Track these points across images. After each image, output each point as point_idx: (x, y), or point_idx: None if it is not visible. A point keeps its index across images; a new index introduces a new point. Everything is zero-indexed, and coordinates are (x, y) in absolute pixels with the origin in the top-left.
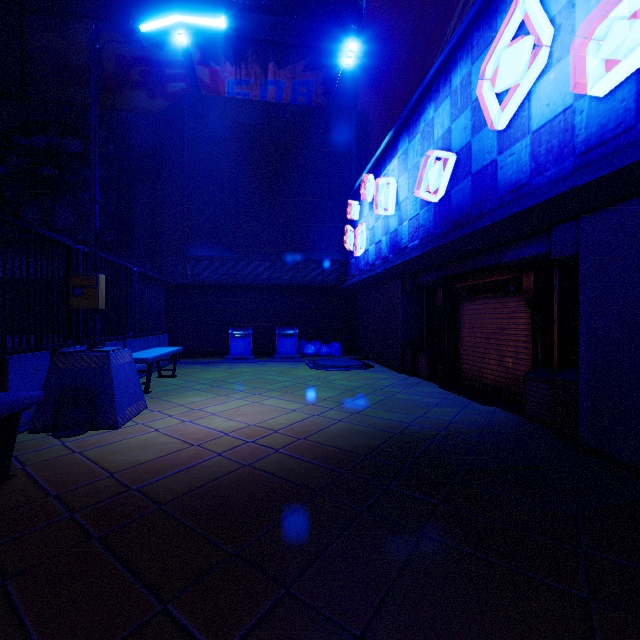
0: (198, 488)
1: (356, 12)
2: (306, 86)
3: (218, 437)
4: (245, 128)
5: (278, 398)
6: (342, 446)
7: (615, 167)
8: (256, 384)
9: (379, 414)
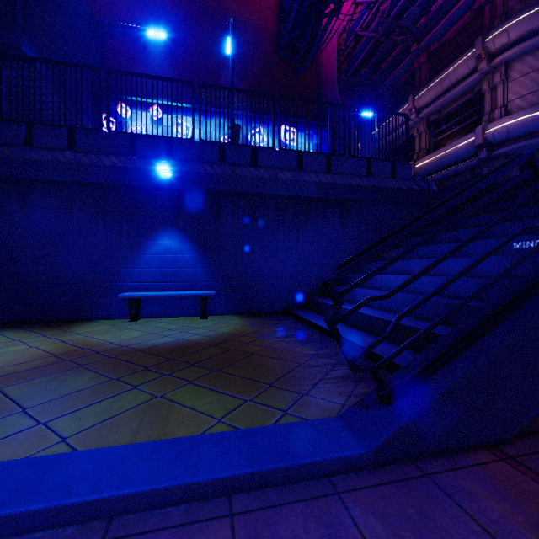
0: None
1: None
2: None
3: None
4: None
5: None
6: None
7: None
8: None
9: None
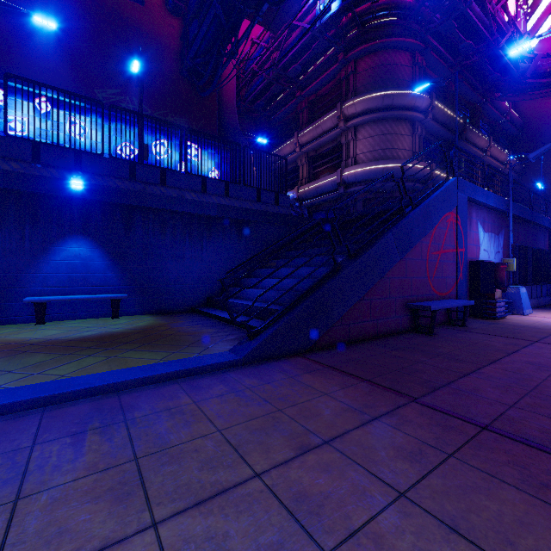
0: None
1: None
2: None
3: None
4: None
5: None
6: None
7: None
8: None
9: None
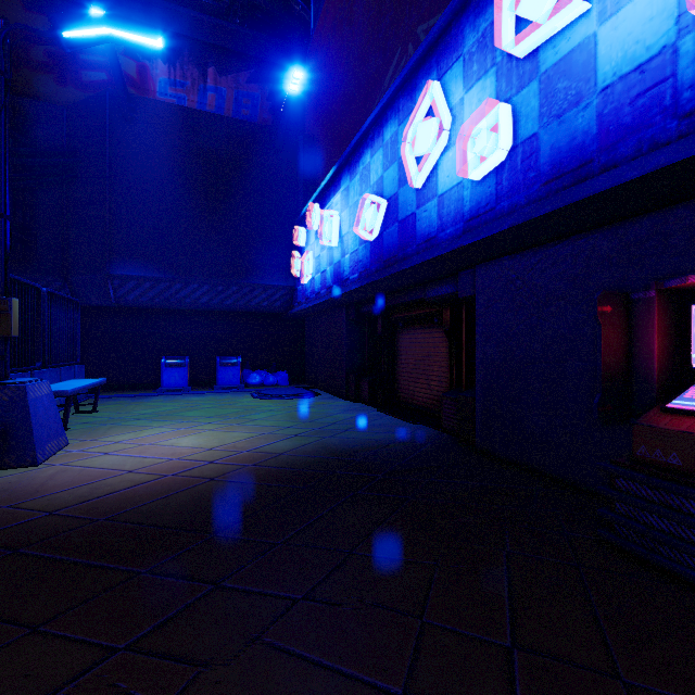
0: (141, 507)
1: (304, 30)
2: (251, 99)
3: (157, 465)
4: (181, 137)
5: (220, 427)
6: (282, 463)
7: (484, 236)
8: (195, 415)
9: (319, 436)
